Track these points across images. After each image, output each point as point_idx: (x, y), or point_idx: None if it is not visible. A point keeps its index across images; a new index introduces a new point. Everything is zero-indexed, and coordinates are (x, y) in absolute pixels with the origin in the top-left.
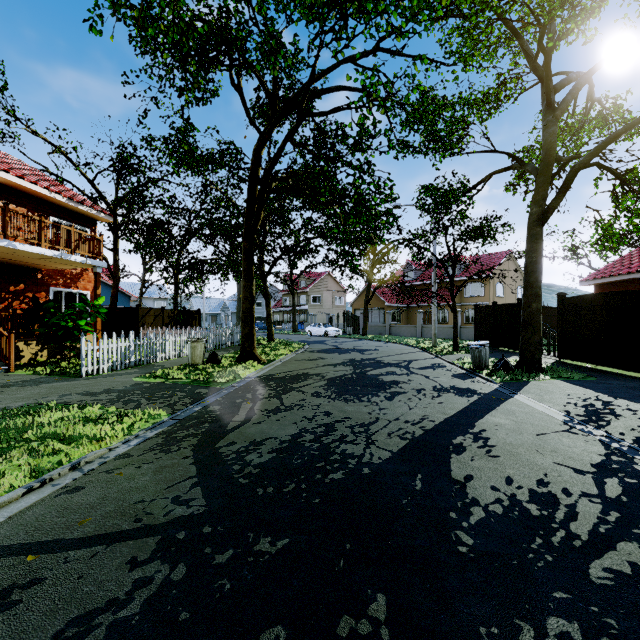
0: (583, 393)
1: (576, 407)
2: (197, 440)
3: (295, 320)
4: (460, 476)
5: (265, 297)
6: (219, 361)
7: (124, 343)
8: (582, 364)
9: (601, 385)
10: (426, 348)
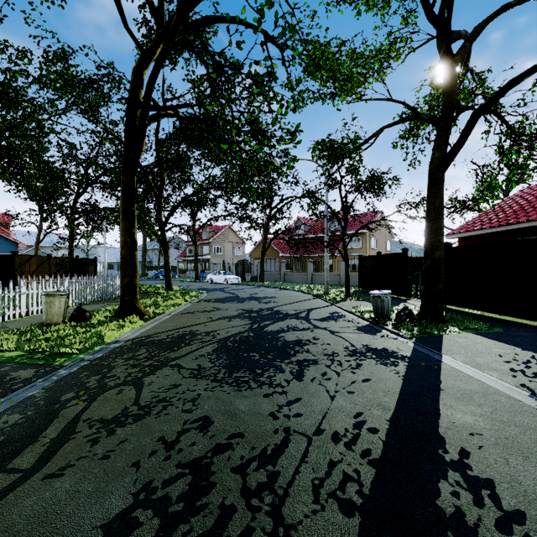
0: (514, 352)
1: (530, 378)
2: None
3: (197, 268)
4: None
5: (163, 245)
6: (87, 318)
7: None
8: (469, 311)
9: (518, 339)
10: (319, 295)
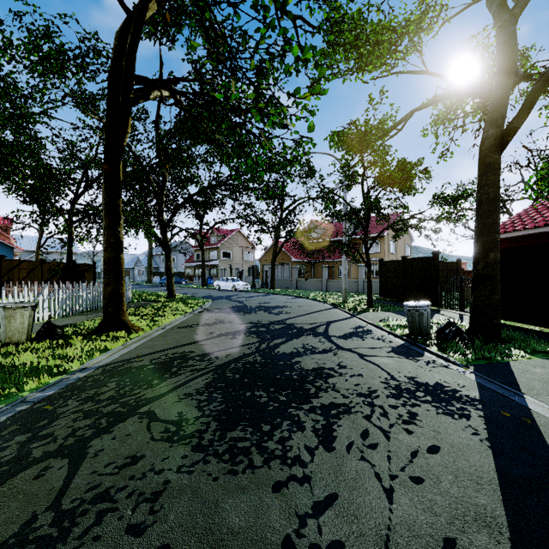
0: None
1: None
2: None
3: (205, 274)
4: None
5: (165, 249)
6: (57, 336)
7: None
8: (522, 325)
9: None
10: (337, 304)
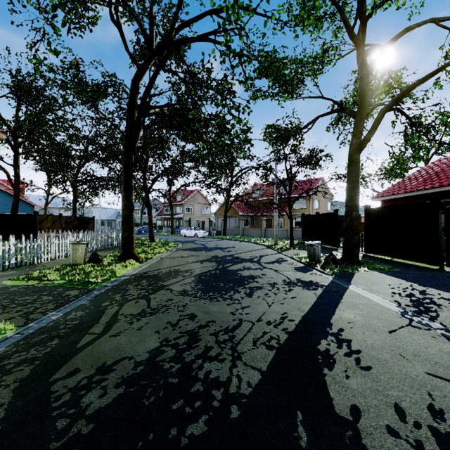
0: (399, 283)
1: (402, 297)
2: (30, 369)
3: (173, 225)
4: (345, 410)
5: (147, 207)
6: (100, 261)
7: (2, 246)
8: (382, 257)
9: (407, 275)
10: (270, 245)
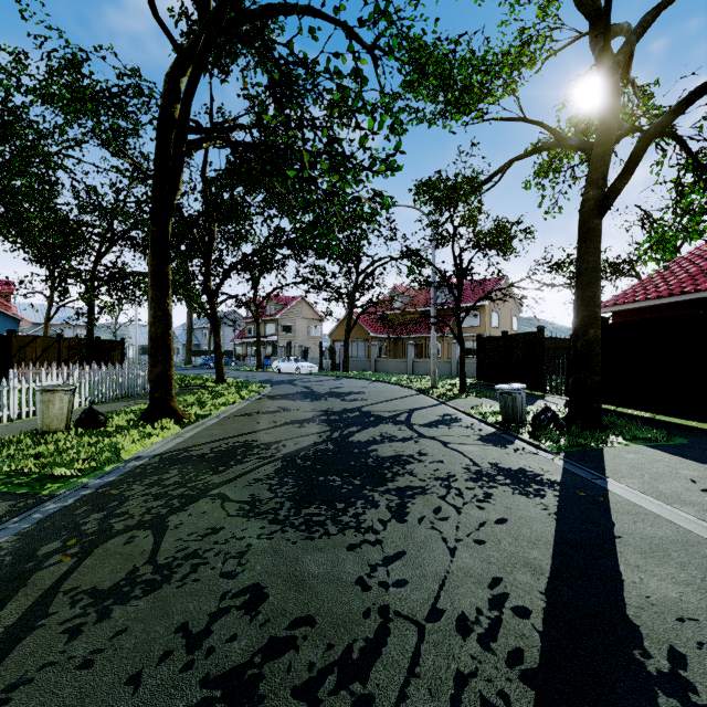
0: None
1: None
2: None
3: (260, 354)
4: None
5: (213, 322)
6: (100, 424)
7: None
8: (633, 412)
9: None
10: (424, 389)
